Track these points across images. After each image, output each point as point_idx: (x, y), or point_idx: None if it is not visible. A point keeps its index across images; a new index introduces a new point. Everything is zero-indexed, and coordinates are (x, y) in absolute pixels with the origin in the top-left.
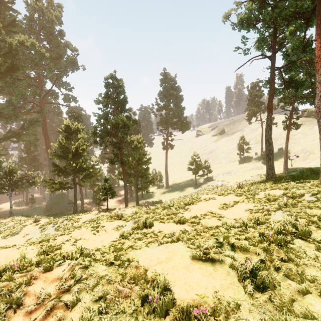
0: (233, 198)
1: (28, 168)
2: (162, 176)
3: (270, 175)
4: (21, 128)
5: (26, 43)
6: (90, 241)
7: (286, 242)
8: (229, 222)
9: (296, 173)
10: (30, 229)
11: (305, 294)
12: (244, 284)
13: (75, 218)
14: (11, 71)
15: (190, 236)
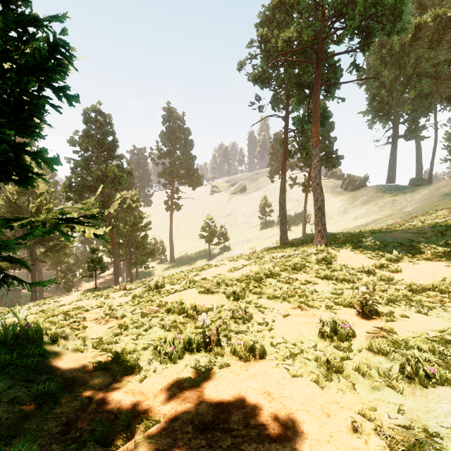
0: (243, 262)
1: None
2: (165, 246)
3: (283, 241)
4: None
5: None
6: None
7: (261, 279)
8: None
9: (306, 238)
10: None
11: (260, 298)
12: (229, 299)
13: (50, 301)
14: None
15: None
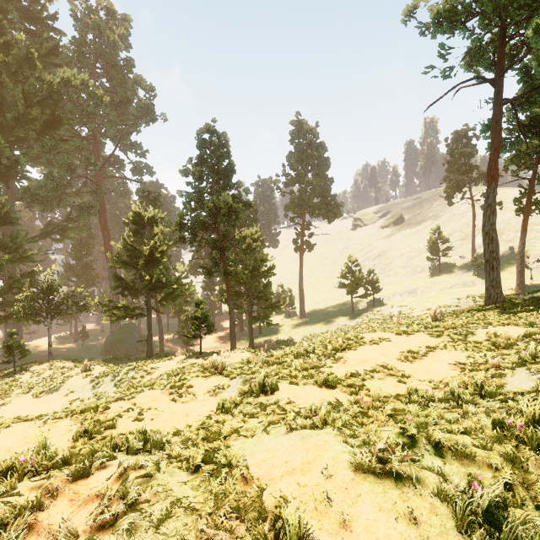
0: (425, 340)
1: (78, 283)
2: (293, 297)
3: (493, 298)
4: (67, 218)
5: (74, 82)
6: (166, 414)
7: None
8: (422, 388)
9: None
10: (77, 383)
11: None
12: (470, 539)
13: (147, 367)
14: (52, 128)
15: (347, 416)
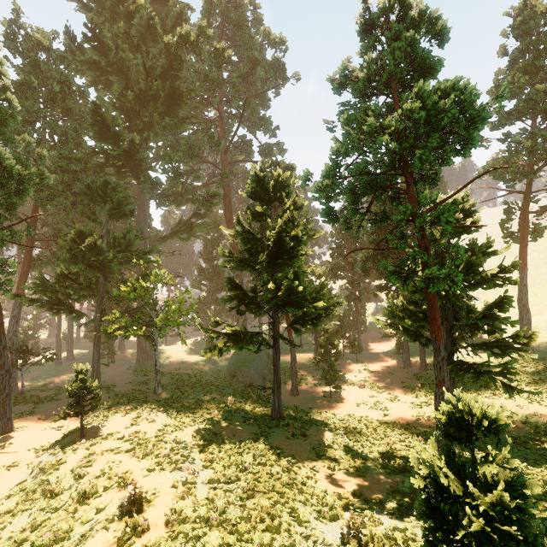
0: None
1: (209, 287)
2: None
3: None
4: (194, 214)
5: (192, 38)
6: None
7: None
8: None
9: None
10: None
11: None
12: None
13: None
14: (174, 106)
15: None
